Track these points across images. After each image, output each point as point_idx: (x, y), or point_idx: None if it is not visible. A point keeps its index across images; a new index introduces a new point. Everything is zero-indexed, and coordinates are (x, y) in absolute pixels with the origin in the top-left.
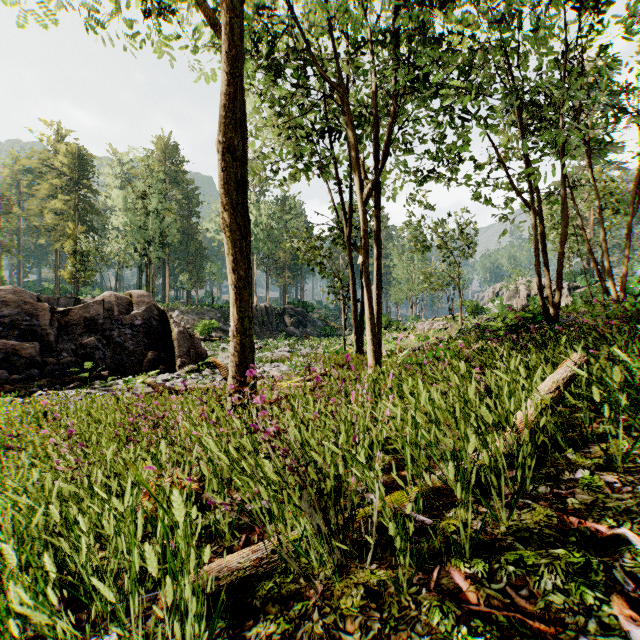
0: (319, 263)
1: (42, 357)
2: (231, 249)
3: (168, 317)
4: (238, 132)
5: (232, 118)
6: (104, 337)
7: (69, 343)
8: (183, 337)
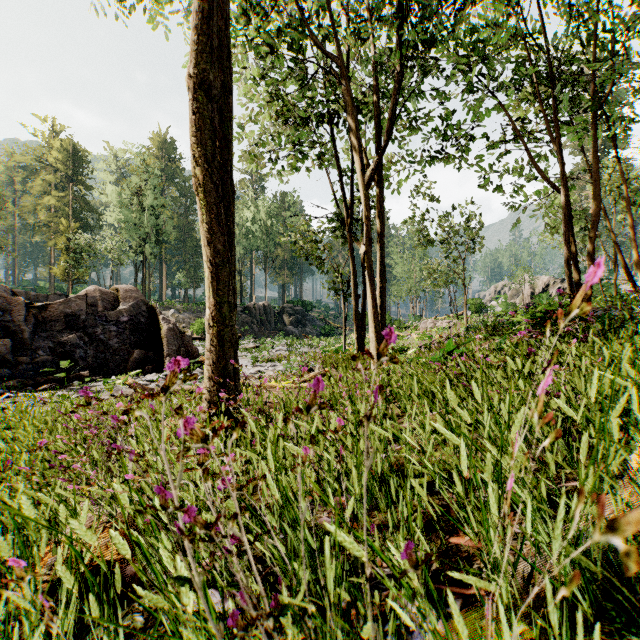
0: (318, 257)
1: (14, 356)
2: (204, 215)
3: (157, 313)
4: (213, 66)
5: (204, 44)
6: (86, 334)
7: (46, 340)
8: (173, 335)
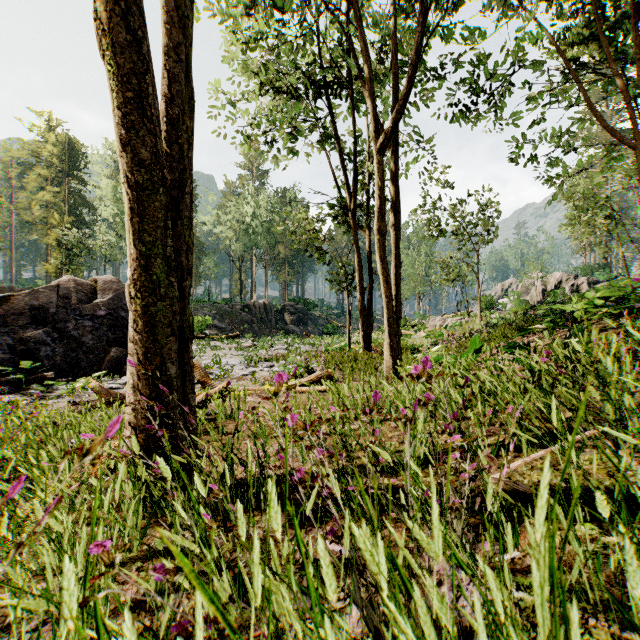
0: (320, 247)
1: None
2: (111, 91)
3: None
4: None
5: None
6: (56, 330)
7: (6, 337)
8: None
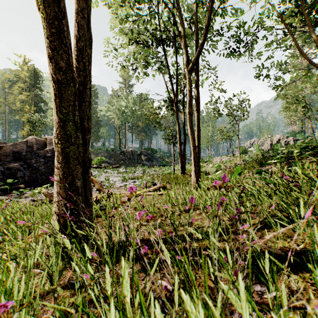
0: (159, 122)
1: None
2: (43, 29)
3: None
4: None
5: None
6: (25, 163)
7: (0, 167)
8: None
